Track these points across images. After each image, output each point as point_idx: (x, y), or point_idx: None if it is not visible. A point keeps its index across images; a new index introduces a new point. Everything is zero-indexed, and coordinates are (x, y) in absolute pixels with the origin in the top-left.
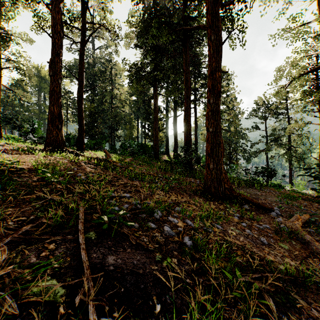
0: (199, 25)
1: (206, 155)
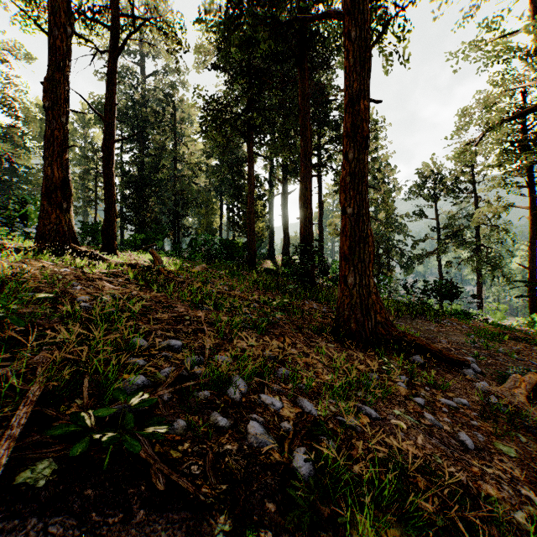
0: (327, 12)
1: (340, 260)
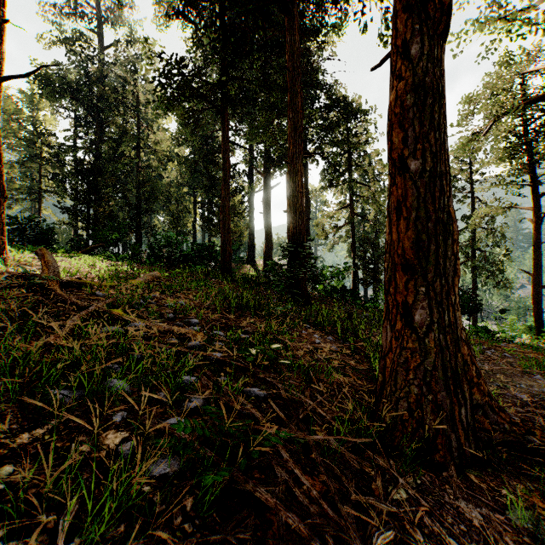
0: None
1: (390, 270)
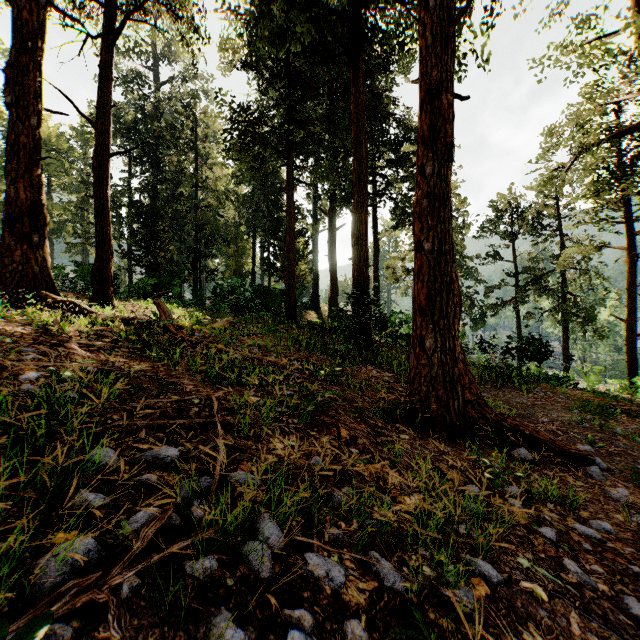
0: None
1: (414, 314)
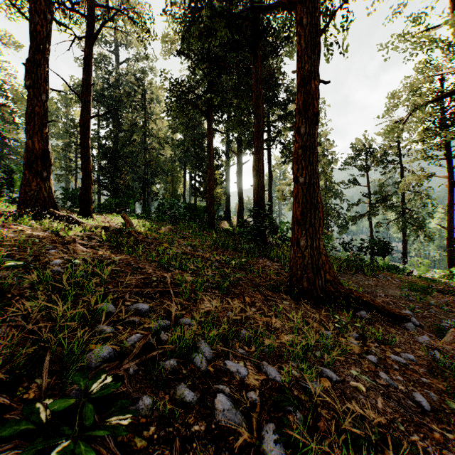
0: (281, 1)
1: (293, 224)
